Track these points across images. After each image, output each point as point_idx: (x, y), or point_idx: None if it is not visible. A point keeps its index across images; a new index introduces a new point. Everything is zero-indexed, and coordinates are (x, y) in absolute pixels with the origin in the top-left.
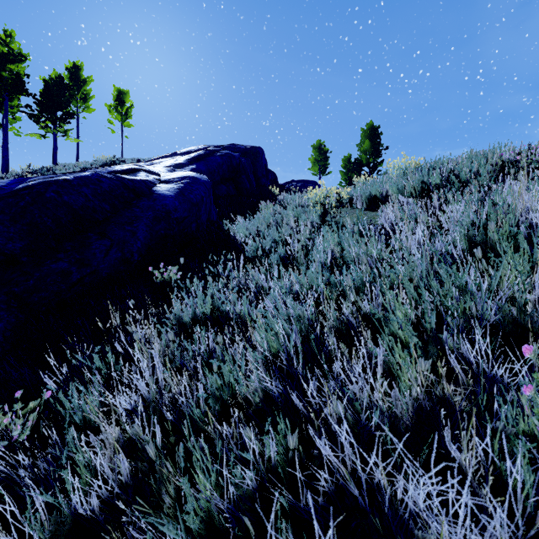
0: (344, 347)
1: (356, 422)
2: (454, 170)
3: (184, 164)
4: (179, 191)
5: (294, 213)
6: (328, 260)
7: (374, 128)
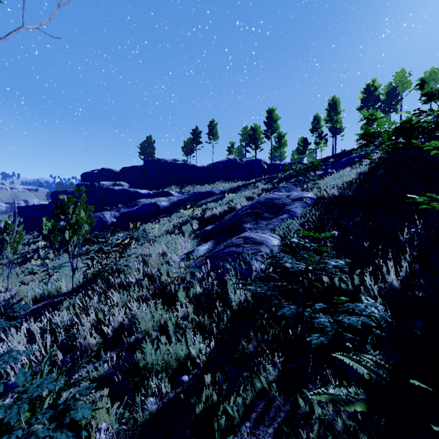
0: None
1: None
2: None
3: None
4: None
5: None
6: None
7: None
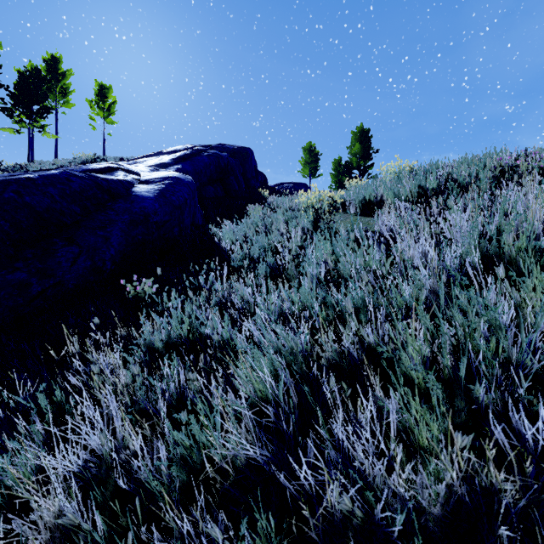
0: (345, 387)
1: (368, 515)
2: (451, 175)
3: (168, 164)
4: (160, 193)
5: (284, 217)
6: (322, 274)
7: (364, 131)
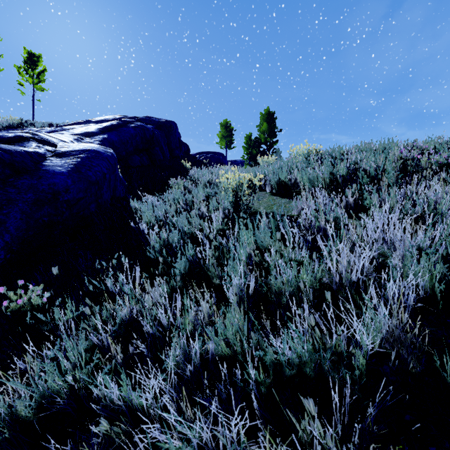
0: None
1: None
2: (358, 163)
3: (94, 133)
4: (75, 167)
5: (205, 194)
6: (250, 289)
7: (270, 113)
